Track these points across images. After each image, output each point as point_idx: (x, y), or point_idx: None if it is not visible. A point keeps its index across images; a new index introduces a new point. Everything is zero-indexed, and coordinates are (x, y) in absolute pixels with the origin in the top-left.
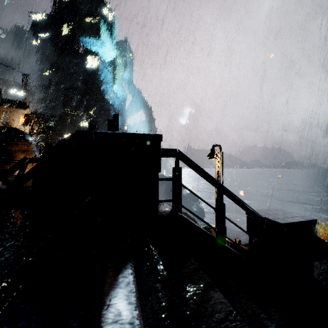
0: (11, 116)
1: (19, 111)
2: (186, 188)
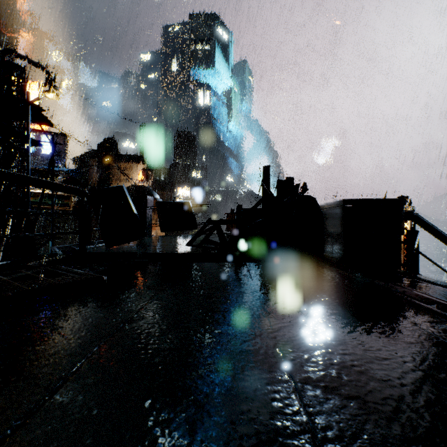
0: (130, 172)
1: (137, 166)
2: (419, 252)
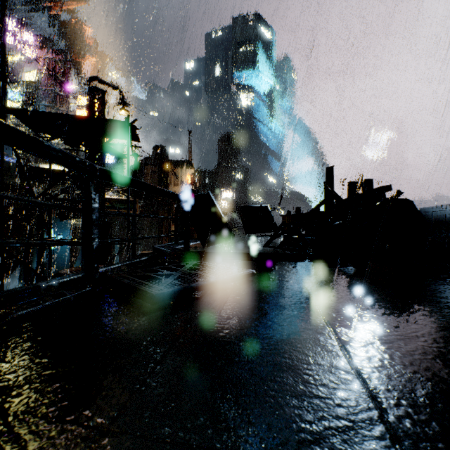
0: (180, 177)
1: (186, 171)
2: None
